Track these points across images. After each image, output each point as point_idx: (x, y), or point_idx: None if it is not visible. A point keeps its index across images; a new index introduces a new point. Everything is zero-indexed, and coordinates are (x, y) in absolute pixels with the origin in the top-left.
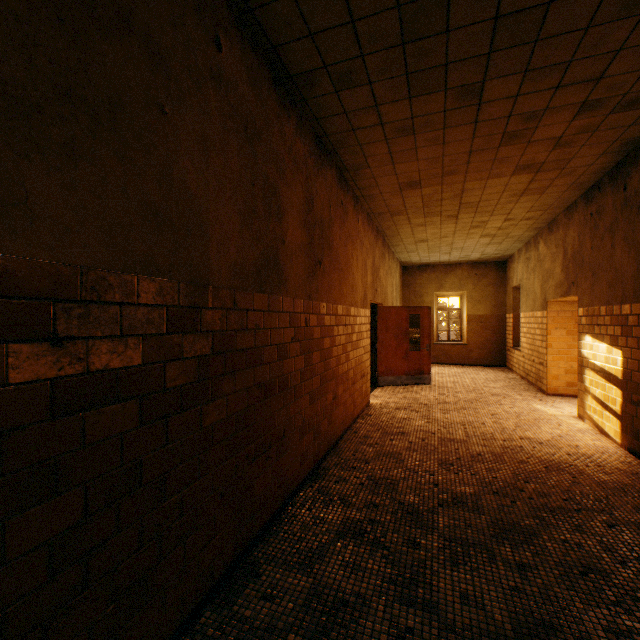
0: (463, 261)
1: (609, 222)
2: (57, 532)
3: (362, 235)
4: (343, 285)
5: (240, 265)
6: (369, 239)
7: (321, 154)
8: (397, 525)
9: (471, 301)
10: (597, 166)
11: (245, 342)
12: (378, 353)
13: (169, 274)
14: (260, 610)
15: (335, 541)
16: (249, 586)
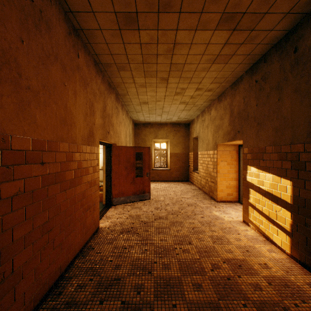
0: (168, 122)
1: (277, 82)
2: None
3: (86, 75)
4: (35, 110)
5: None
6: (98, 86)
7: None
8: None
9: (172, 145)
10: (274, 33)
11: None
12: (113, 181)
13: None
14: None
15: None
16: None
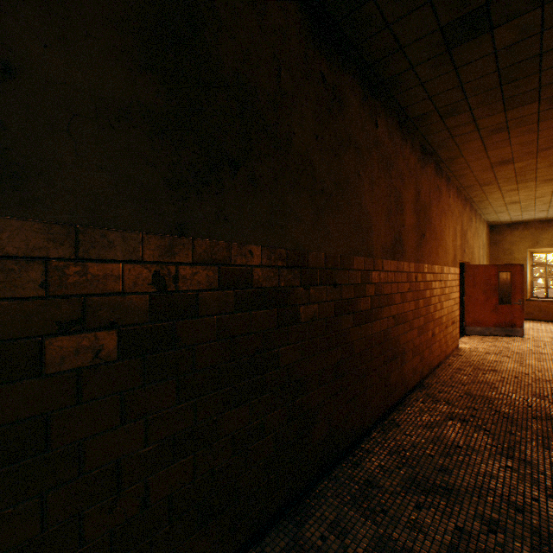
0: None
1: None
2: (334, 362)
3: (452, 207)
4: (438, 250)
5: (384, 245)
6: (458, 208)
7: (424, 157)
8: (494, 421)
9: None
10: None
11: (386, 290)
12: (465, 306)
13: (360, 254)
14: (404, 438)
15: (446, 420)
16: (394, 428)
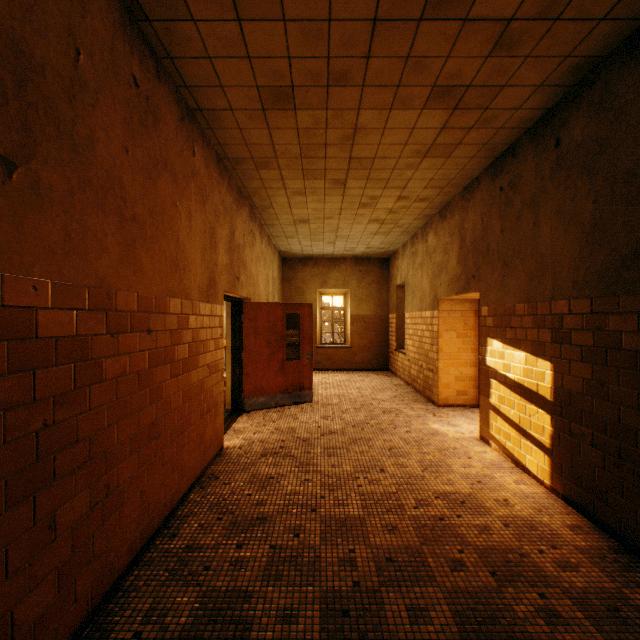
0: (348, 255)
1: (531, 193)
2: None
3: (205, 182)
4: (141, 252)
5: None
6: (222, 197)
7: None
8: None
9: (356, 300)
10: (523, 113)
11: None
12: (244, 366)
13: None
14: None
15: None
16: None
